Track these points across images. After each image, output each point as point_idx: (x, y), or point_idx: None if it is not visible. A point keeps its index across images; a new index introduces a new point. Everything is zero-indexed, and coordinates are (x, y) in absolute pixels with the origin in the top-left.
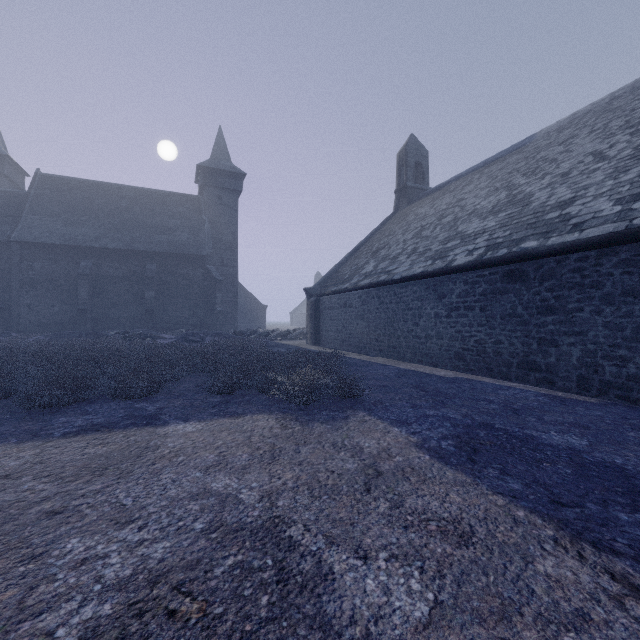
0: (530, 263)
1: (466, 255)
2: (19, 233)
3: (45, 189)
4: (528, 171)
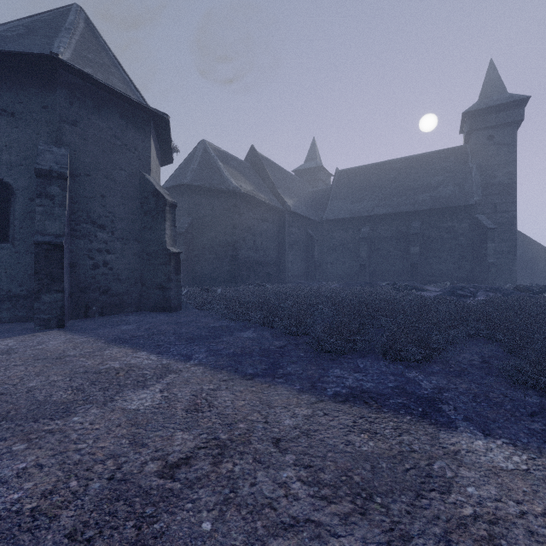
0: None
1: None
2: (326, 214)
3: (340, 181)
4: None
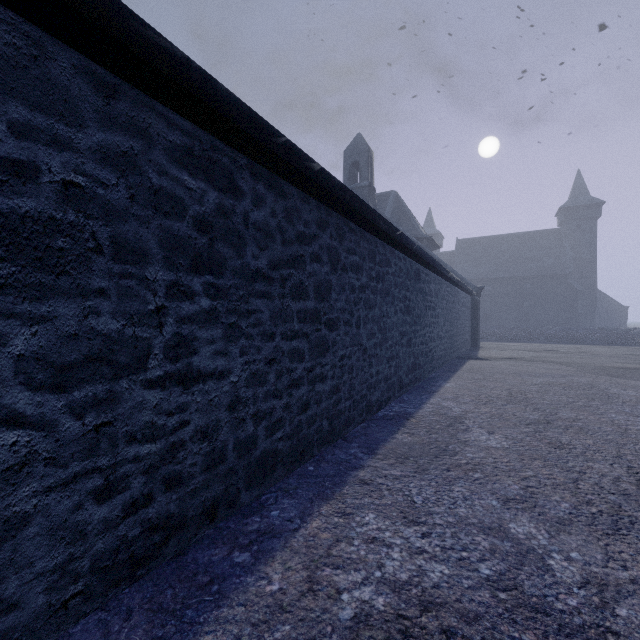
0: None
1: None
2: None
3: (462, 248)
4: None
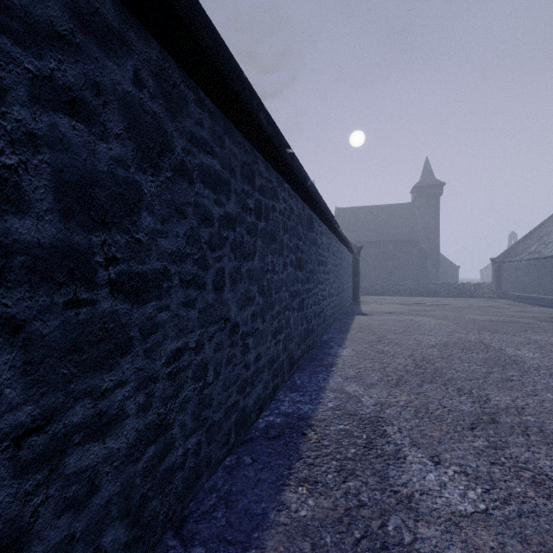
0: None
1: None
2: None
3: (339, 216)
4: None
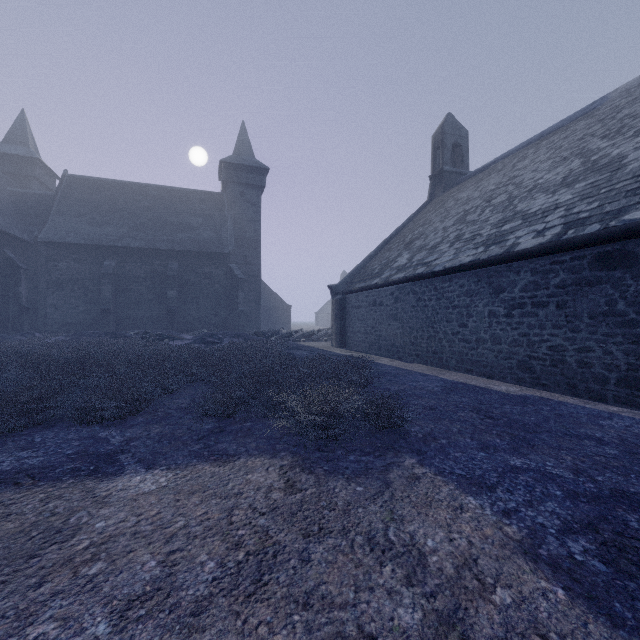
0: (639, 241)
1: (534, 237)
2: (46, 233)
3: (72, 190)
4: (609, 132)
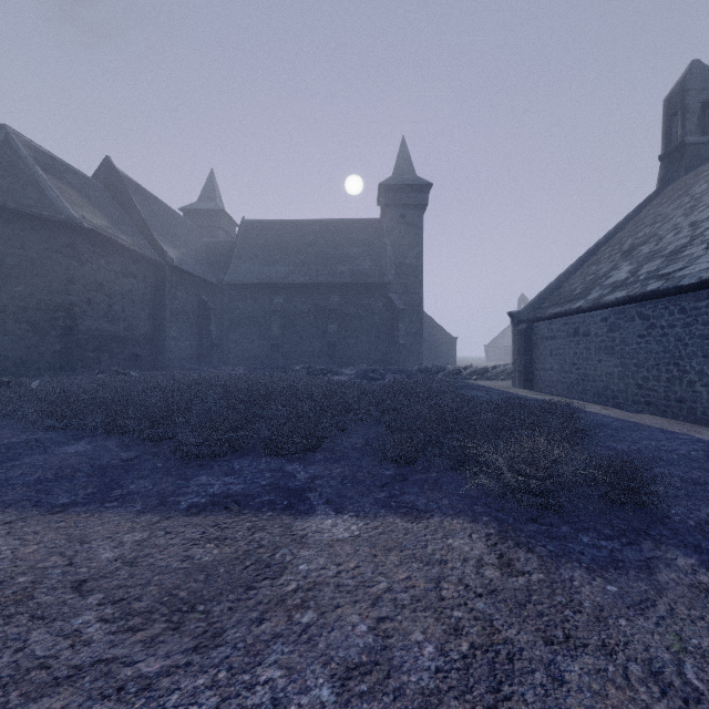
0: None
1: None
2: (229, 276)
3: (248, 234)
4: None
